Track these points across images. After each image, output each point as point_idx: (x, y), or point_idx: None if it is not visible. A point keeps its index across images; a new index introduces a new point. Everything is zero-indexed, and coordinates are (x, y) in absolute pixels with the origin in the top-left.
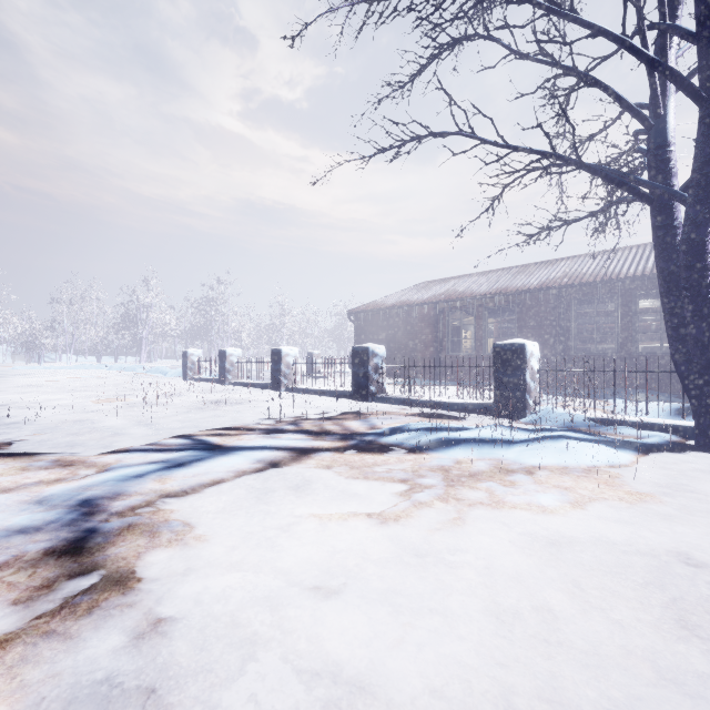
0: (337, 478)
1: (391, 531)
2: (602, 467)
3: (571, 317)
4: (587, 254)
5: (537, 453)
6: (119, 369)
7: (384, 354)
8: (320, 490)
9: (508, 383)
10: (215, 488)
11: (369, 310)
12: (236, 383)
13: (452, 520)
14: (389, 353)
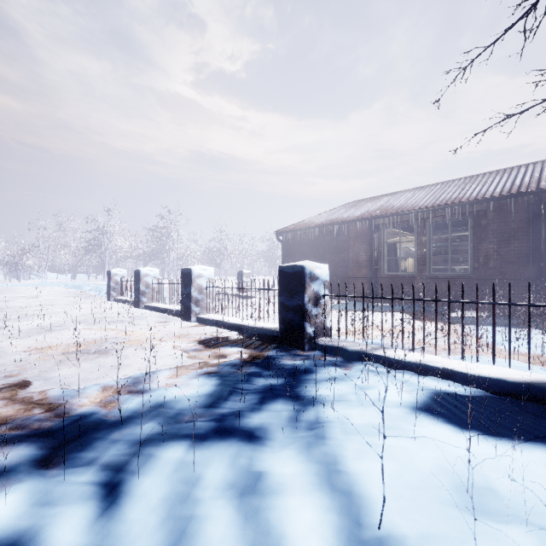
0: None
1: None
2: None
3: None
4: None
5: None
6: (71, 287)
7: (327, 277)
8: None
9: None
10: None
11: (298, 229)
12: (150, 307)
13: None
14: None
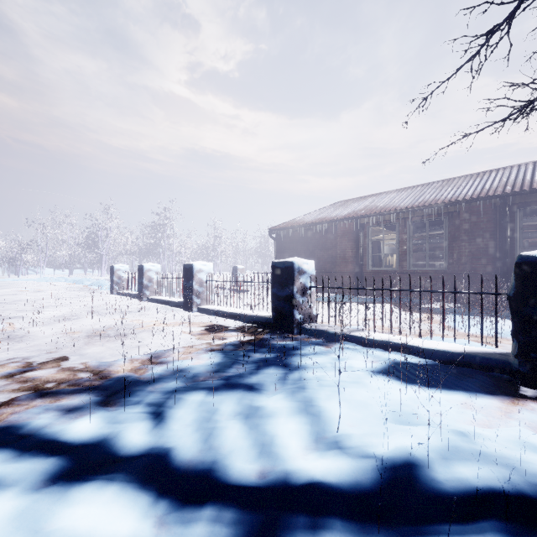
0: None
1: None
2: None
3: (516, 229)
4: (520, 164)
5: None
6: (72, 282)
7: (313, 271)
8: None
9: None
10: None
11: (289, 227)
12: (153, 299)
13: None
14: None
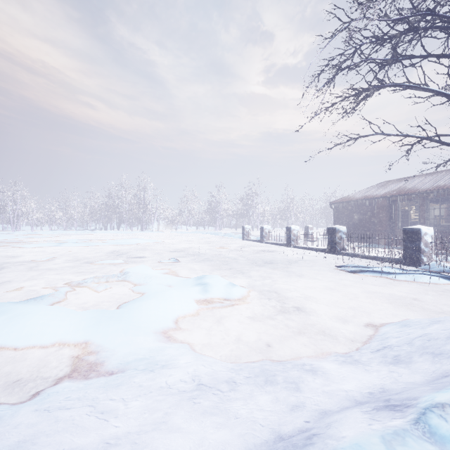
0: (312, 275)
1: (325, 285)
2: (429, 284)
3: None
4: None
5: (399, 276)
6: (210, 234)
7: (345, 231)
8: (306, 278)
9: (410, 248)
10: (275, 273)
11: (343, 201)
12: (268, 242)
13: (346, 286)
14: (357, 227)
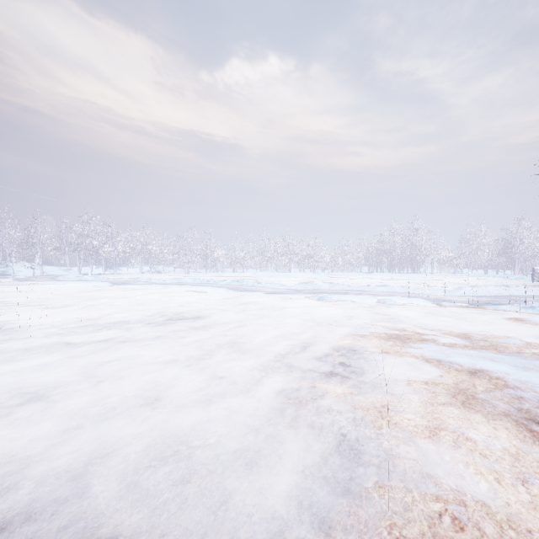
0: None
1: None
2: None
3: None
4: None
5: None
6: (498, 277)
7: None
8: None
9: None
10: None
11: None
12: None
13: None
14: None
